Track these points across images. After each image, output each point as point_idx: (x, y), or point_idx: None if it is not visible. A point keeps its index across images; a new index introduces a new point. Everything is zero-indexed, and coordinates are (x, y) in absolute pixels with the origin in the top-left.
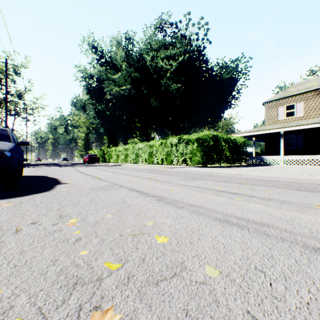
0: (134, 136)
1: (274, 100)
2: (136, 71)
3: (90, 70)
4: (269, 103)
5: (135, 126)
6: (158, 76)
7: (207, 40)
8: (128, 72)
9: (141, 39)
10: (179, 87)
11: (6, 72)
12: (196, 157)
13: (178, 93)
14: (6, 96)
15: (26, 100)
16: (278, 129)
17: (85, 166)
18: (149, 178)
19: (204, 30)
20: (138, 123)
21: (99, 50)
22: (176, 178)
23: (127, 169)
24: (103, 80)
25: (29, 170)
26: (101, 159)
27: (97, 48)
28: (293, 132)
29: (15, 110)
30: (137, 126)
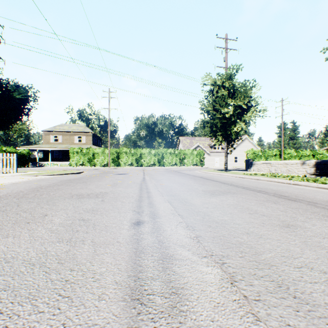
0: None
1: (48, 131)
2: None
3: None
4: (46, 132)
5: None
6: None
7: None
8: None
9: None
10: None
11: None
12: None
13: None
14: None
15: None
16: (48, 148)
17: None
18: None
19: None
20: None
21: None
22: None
23: None
24: None
25: None
26: None
27: None
28: (58, 150)
29: None
30: None
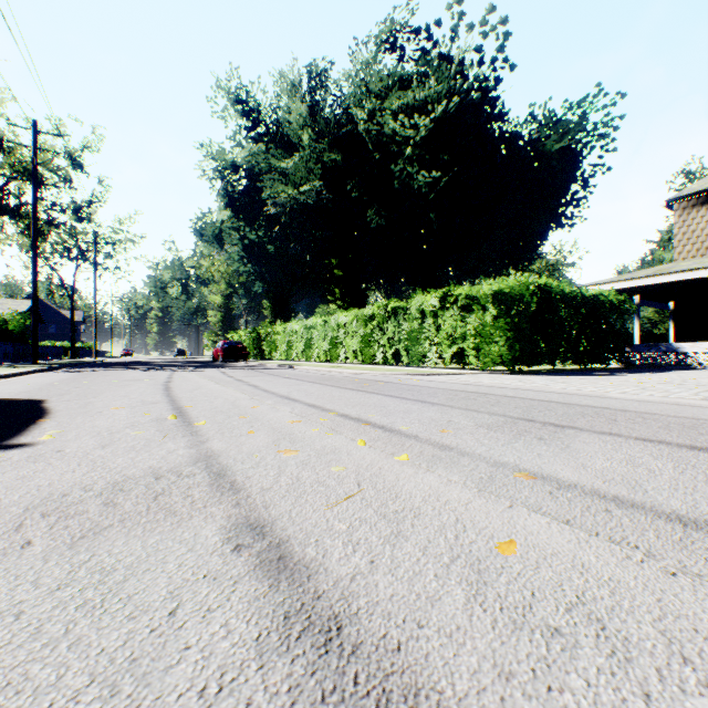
0: (329, 300)
1: (704, 190)
2: (334, 148)
3: (231, 153)
4: (688, 199)
5: (331, 277)
6: (384, 157)
7: (505, 61)
8: (315, 151)
9: (344, 73)
10: (436, 178)
11: (34, 152)
12: (492, 346)
13: (433, 194)
14: (34, 206)
15: (100, 226)
16: None
17: (204, 369)
18: (362, 420)
19: (497, 38)
20: (339, 268)
21: (252, 108)
22: (462, 419)
23: (301, 379)
24: (261, 173)
25: (53, 379)
26: (254, 351)
27: (248, 102)
28: None
29: (77, 247)
30: (337, 276)
